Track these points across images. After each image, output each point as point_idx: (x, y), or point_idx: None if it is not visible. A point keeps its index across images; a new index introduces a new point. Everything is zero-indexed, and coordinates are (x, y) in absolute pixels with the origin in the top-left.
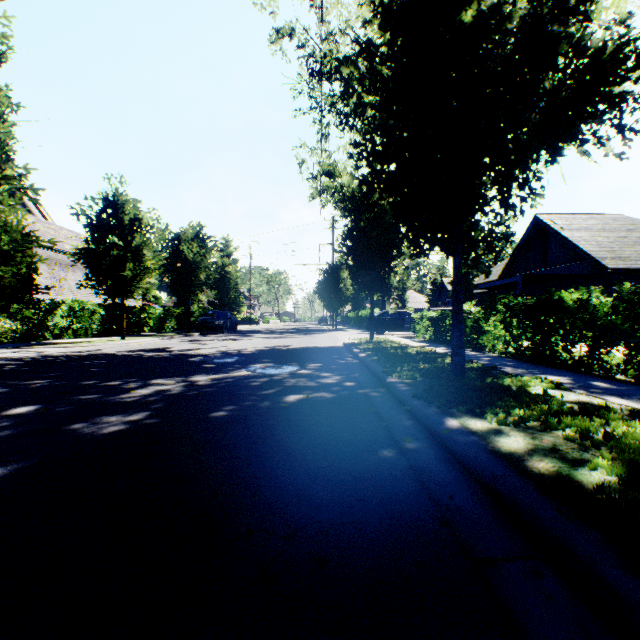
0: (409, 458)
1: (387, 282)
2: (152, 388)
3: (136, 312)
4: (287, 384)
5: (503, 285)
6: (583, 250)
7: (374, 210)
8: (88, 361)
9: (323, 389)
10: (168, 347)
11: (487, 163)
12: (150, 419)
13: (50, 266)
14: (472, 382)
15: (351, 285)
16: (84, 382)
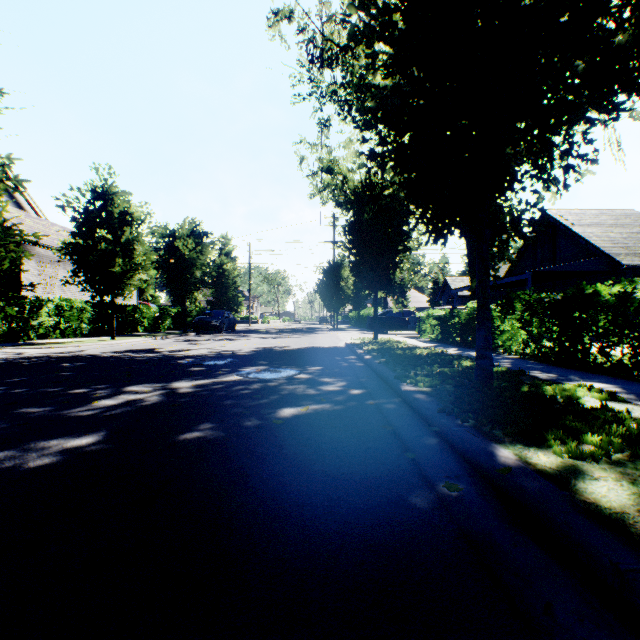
0: (455, 515)
1: (392, 279)
2: (121, 398)
3: (129, 311)
4: (283, 392)
5: (510, 283)
6: (595, 246)
7: (379, 201)
8: (63, 363)
9: (325, 399)
10: (158, 348)
11: (524, 126)
12: (100, 444)
13: (39, 263)
14: (507, 391)
15: (354, 282)
16: (45, 390)
